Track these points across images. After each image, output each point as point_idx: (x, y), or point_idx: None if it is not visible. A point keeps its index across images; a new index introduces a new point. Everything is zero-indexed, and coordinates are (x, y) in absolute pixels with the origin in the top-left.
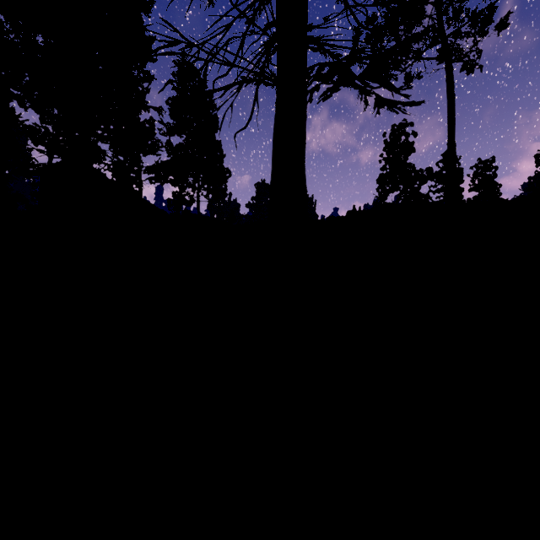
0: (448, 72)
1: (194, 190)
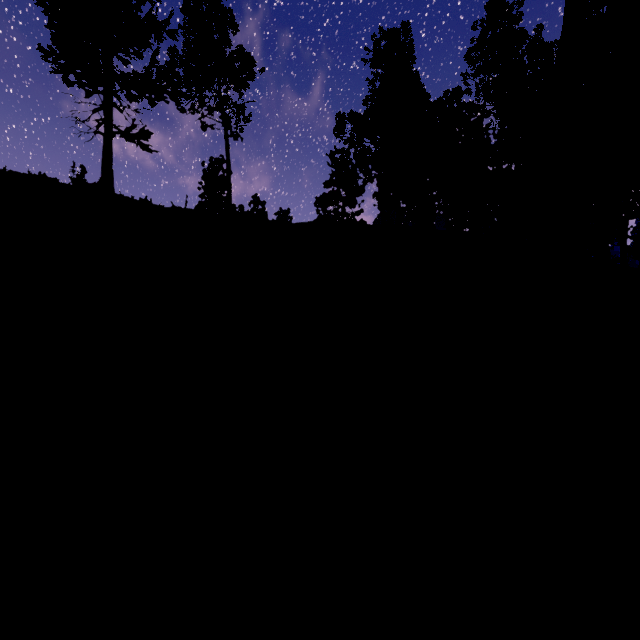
0: (226, 133)
1: None
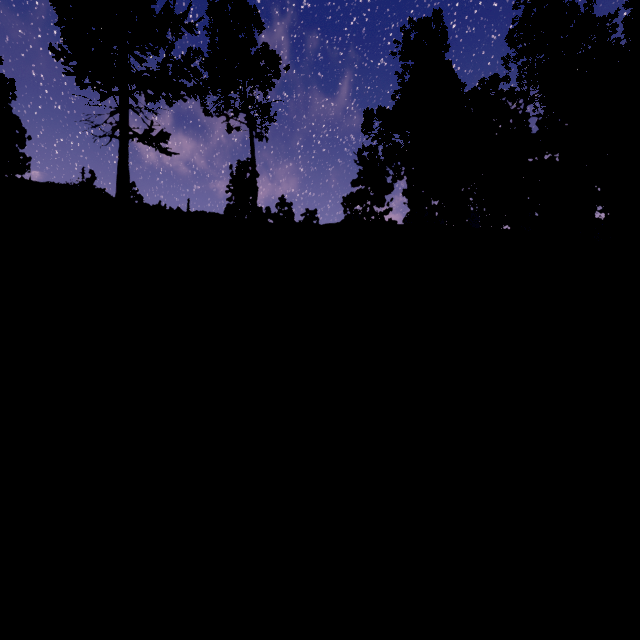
0: (251, 135)
1: None
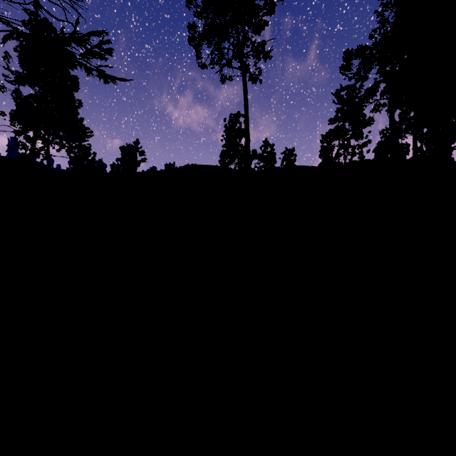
0: (243, 79)
1: (44, 142)
